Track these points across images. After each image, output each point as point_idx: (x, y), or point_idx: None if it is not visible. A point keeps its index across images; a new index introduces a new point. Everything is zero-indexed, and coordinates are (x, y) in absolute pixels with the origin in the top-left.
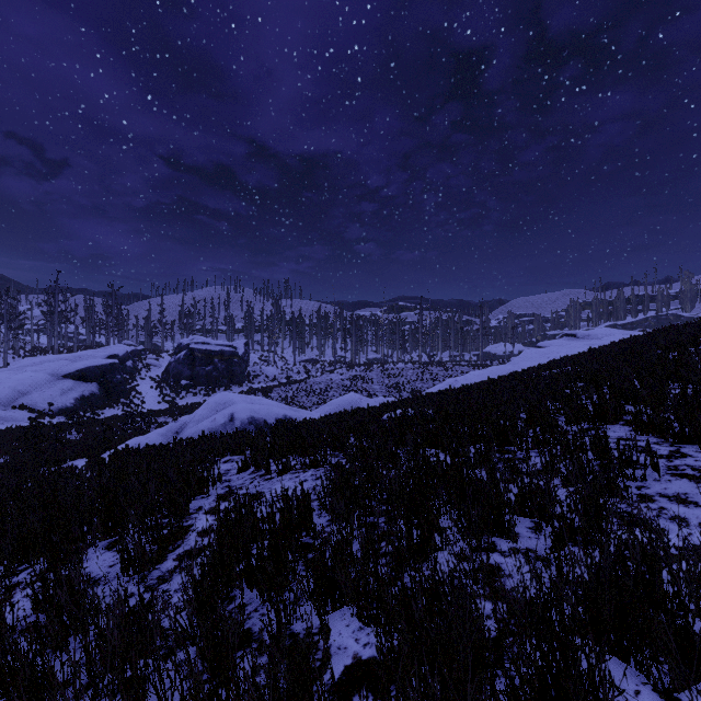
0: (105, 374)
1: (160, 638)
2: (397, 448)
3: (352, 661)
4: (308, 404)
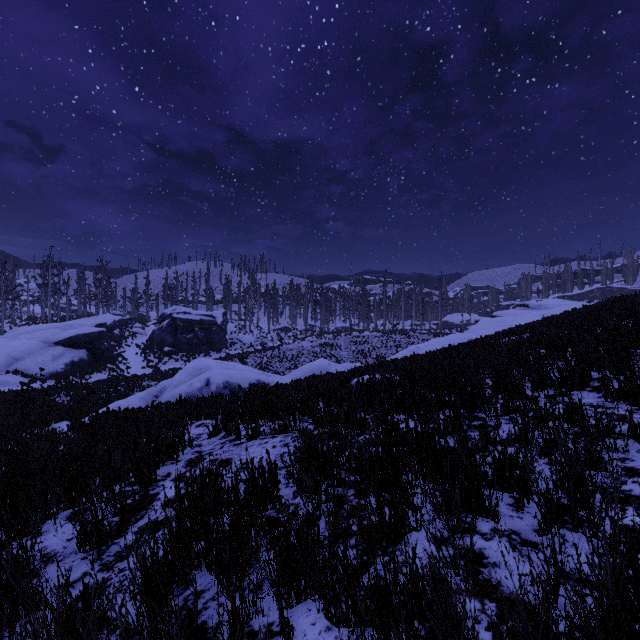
0: (93, 341)
1: (106, 631)
2: (365, 414)
3: None
4: (281, 369)
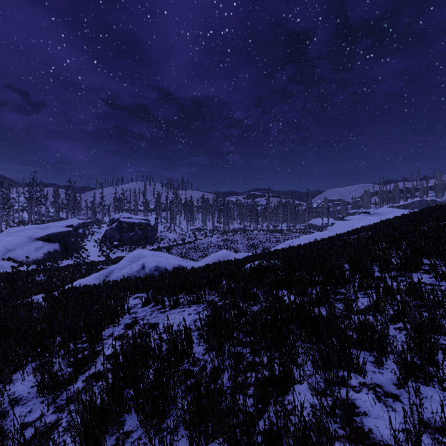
0: (64, 237)
1: None
2: (256, 290)
3: None
4: (195, 257)
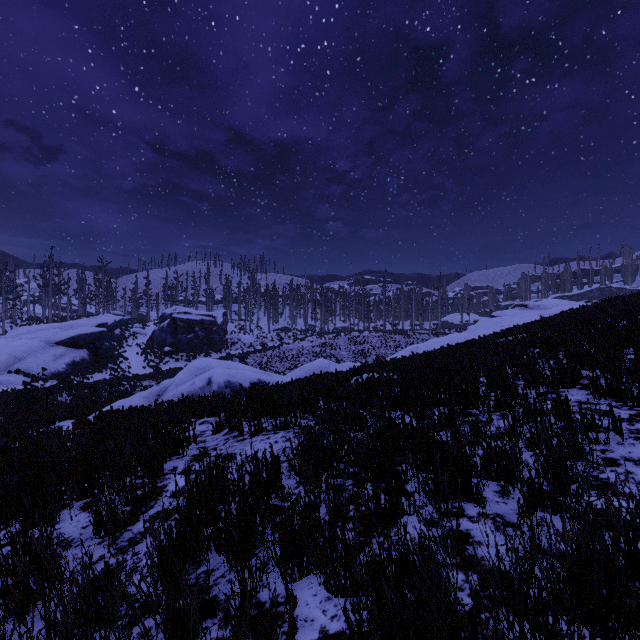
0: (95, 341)
1: (126, 604)
2: (363, 411)
3: (319, 635)
4: (281, 369)
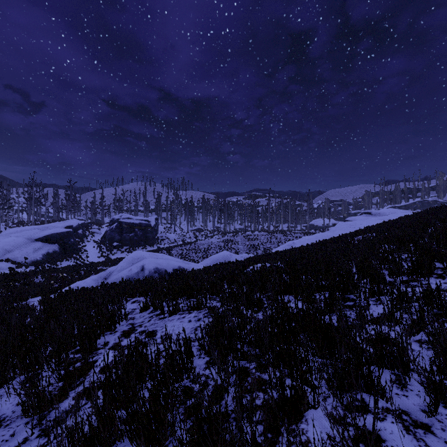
0: (63, 238)
1: None
2: (260, 295)
3: None
4: (196, 258)
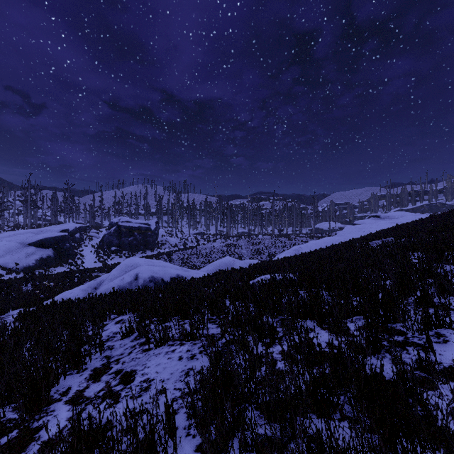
0: (58, 242)
1: None
2: (273, 321)
3: None
4: (198, 263)
